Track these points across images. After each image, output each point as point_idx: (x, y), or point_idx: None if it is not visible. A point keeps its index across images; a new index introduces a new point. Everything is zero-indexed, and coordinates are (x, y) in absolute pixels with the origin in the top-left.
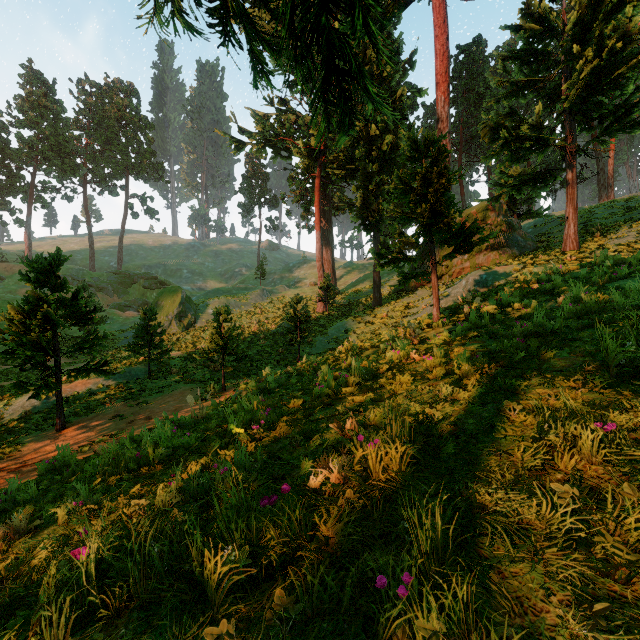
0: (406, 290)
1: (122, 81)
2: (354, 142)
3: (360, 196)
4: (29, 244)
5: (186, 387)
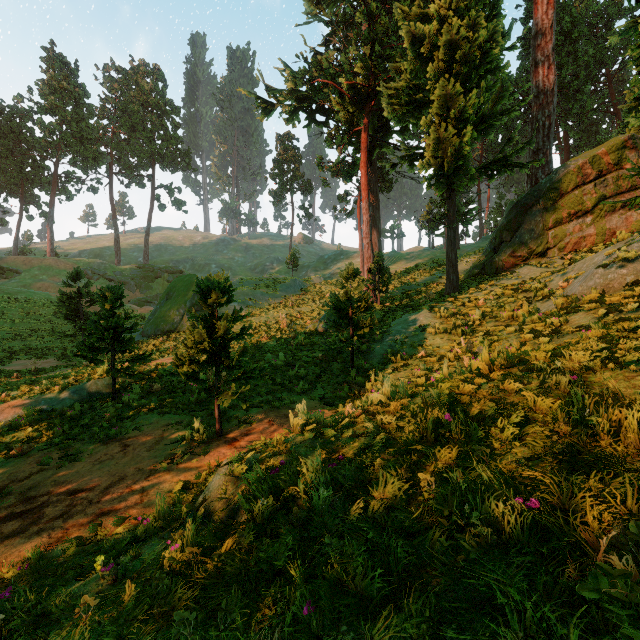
0: (486, 273)
1: (148, 64)
2: (422, 60)
3: (434, 131)
4: (51, 237)
5: (160, 421)
